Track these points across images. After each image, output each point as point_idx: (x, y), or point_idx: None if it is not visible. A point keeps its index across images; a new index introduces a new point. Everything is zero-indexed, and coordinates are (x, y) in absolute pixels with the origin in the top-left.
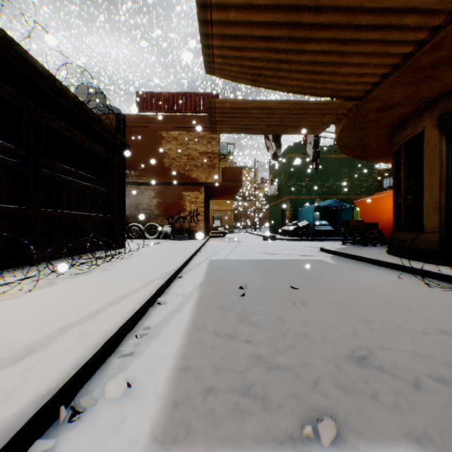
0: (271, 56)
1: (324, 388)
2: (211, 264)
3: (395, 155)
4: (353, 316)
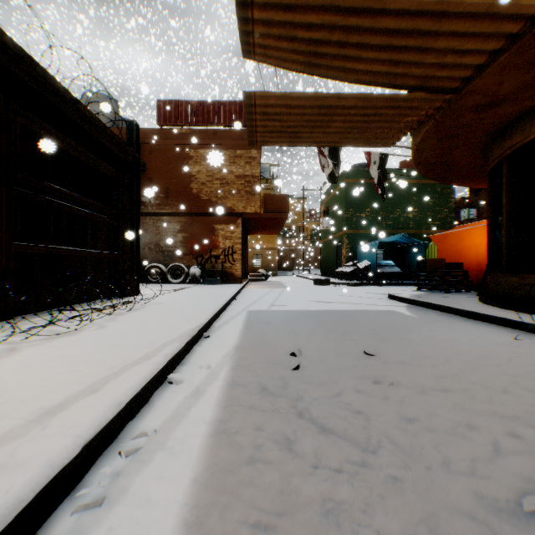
0: (336, 20)
1: None
2: (250, 317)
3: (490, 173)
4: (476, 408)
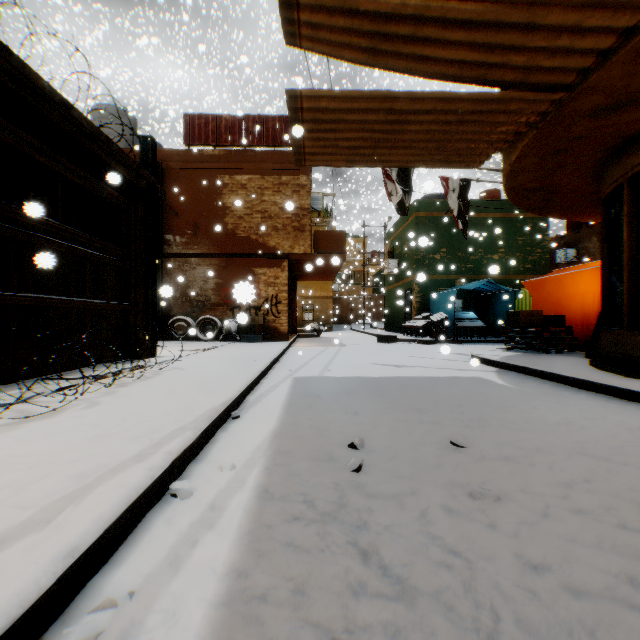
0: None
1: None
2: (296, 387)
3: (605, 201)
4: (634, 545)
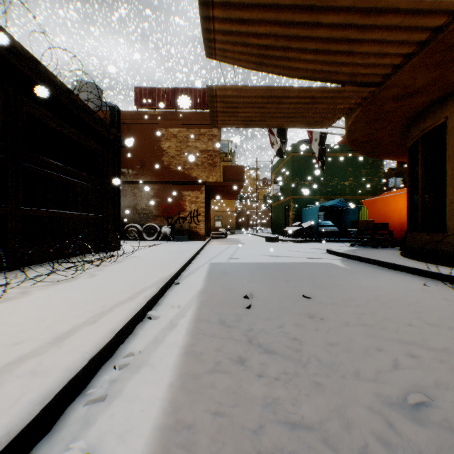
0: (280, 31)
1: None
2: (212, 268)
3: (409, 150)
4: (385, 336)
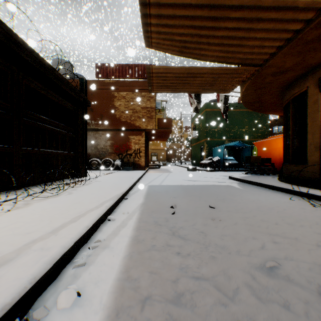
0: (194, 32)
1: (243, 297)
2: (149, 188)
3: (284, 108)
4: (259, 231)
